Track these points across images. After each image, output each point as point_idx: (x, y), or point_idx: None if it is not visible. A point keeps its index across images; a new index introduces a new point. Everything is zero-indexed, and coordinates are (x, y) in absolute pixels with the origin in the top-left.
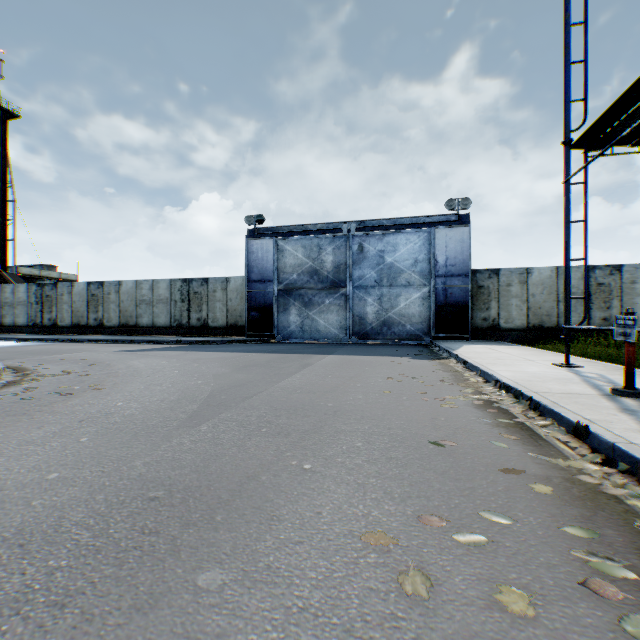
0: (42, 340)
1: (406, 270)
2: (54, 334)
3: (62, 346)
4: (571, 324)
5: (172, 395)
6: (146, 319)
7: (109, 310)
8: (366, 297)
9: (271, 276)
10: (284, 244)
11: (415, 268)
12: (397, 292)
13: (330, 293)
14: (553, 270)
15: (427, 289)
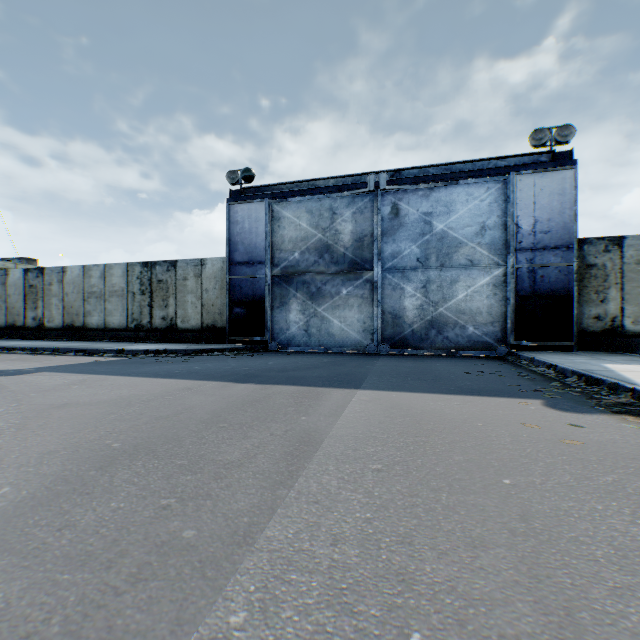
0: None
1: (467, 242)
2: None
3: None
4: None
5: None
6: (96, 318)
7: (51, 306)
8: (403, 284)
9: (262, 255)
10: (281, 209)
11: (481, 238)
12: (452, 276)
13: (348, 279)
14: None
15: (501, 271)
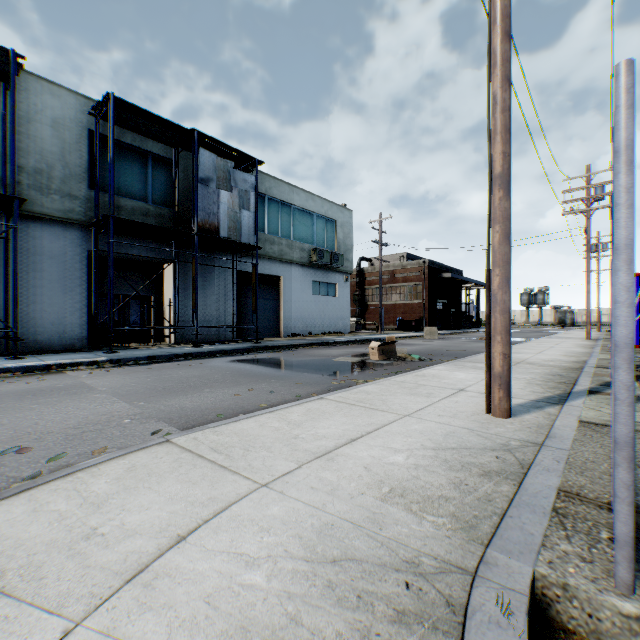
0: None
1: None
2: None
3: None
4: None
5: None
6: None
7: None
8: None
9: None
10: None
11: None
12: None
13: None
14: None
15: None
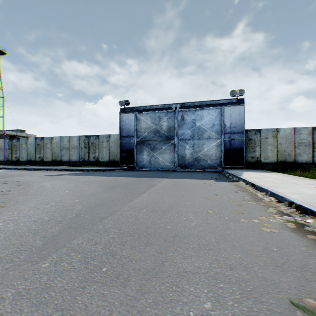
0: (9, 169)
1: (208, 130)
2: (18, 165)
3: (16, 172)
4: (302, 160)
5: (48, 214)
6: (66, 157)
7: (46, 152)
8: (185, 145)
9: (133, 134)
10: (140, 116)
11: (213, 129)
12: (203, 142)
13: (165, 143)
14: (292, 129)
15: (219, 140)
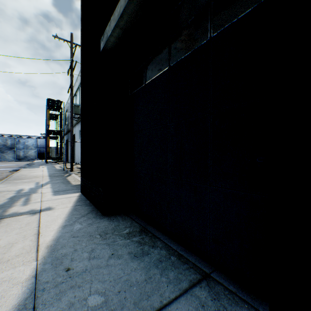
0: None
1: (31, 146)
2: None
3: None
4: None
5: None
6: None
7: None
8: (21, 151)
9: None
10: None
11: (33, 146)
12: (29, 150)
13: (10, 150)
14: None
15: (36, 150)
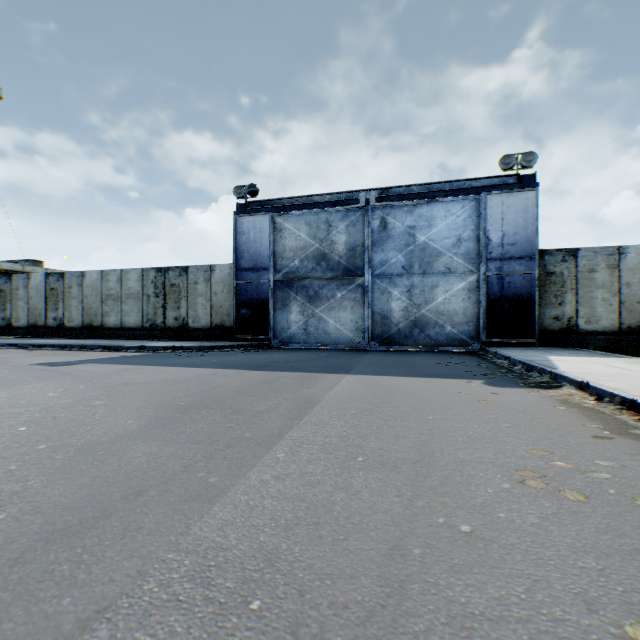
0: None
1: (445, 252)
2: (8, 336)
3: None
4: None
5: None
6: (114, 318)
7: (71, 307)
8: (391, 289)
9: (266, 263)
10: (283, 221)
11: (458, 249)
12: (433, 282)
13: (342, 284)
14: None
15: (474, 277)
